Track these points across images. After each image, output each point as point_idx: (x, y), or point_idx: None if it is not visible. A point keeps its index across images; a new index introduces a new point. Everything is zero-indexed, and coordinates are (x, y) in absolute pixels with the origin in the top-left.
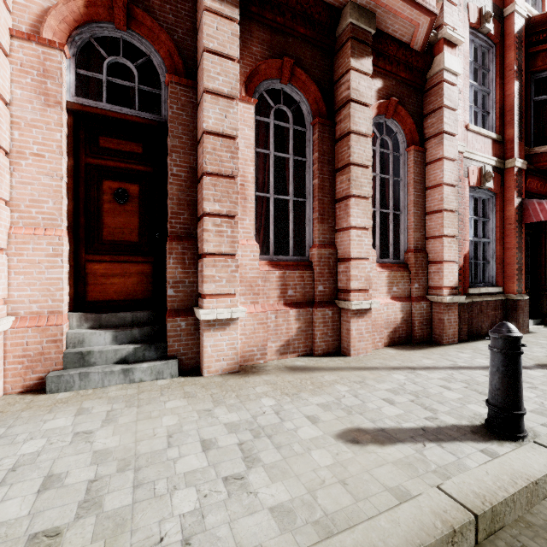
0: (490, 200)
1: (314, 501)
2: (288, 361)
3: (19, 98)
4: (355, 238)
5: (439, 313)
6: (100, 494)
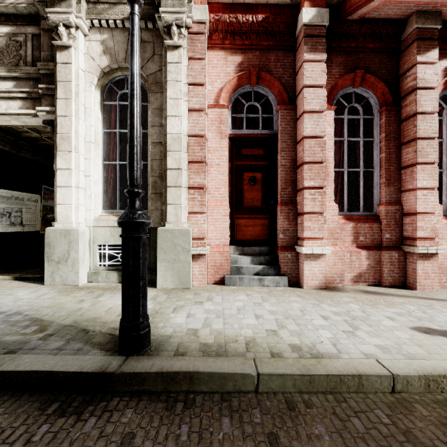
0: None
1: (401, 348)
2: (360, 287)
3: (210, 138)
4: (421, 197)
5: None
6: (283, 324)
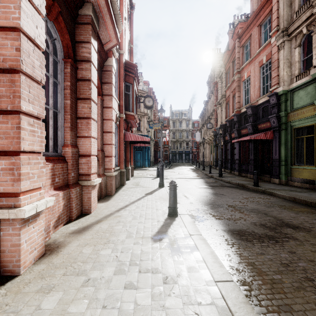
0: (116, 129)
1: (188, 260)
2: (63, 230)
3: None
4: (93, 143)
5: (110, 181)
6: None
